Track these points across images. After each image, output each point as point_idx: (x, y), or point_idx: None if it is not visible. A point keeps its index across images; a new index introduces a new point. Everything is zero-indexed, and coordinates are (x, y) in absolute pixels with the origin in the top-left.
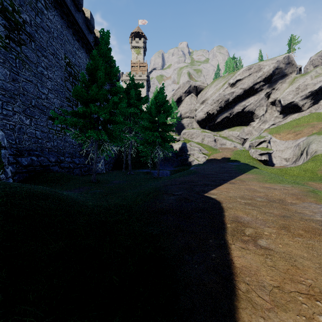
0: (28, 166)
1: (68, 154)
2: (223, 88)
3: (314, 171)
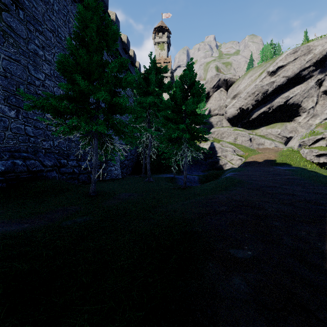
0: (6, 172)
1: (74, 156)
2: (260, 78)
3: None
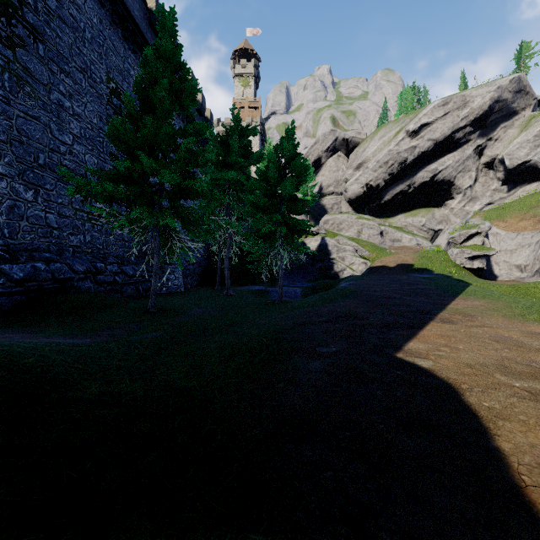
0: (26, 280)
1: (113, 257)
2: (396, 141)
3: None
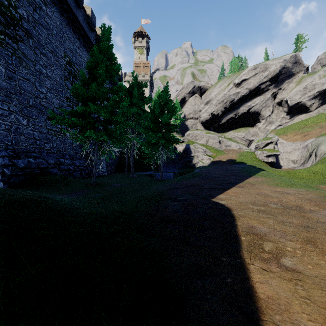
0: (25, 168)
1: (68, 155)
2: (228, 88)
3: (324, 173)
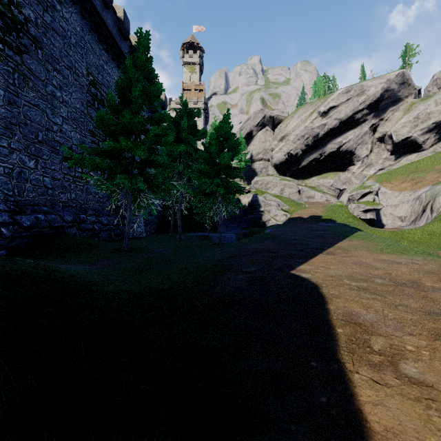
0: (31, 227)
1: (91, 210)
2: (311, 119)
3: None
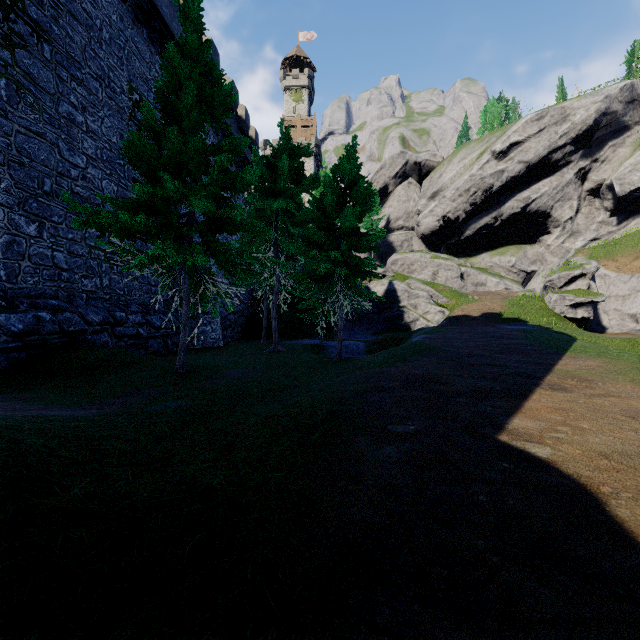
0: (26, 334)
1: (137, 305)
2: (480, 163)
3: None
